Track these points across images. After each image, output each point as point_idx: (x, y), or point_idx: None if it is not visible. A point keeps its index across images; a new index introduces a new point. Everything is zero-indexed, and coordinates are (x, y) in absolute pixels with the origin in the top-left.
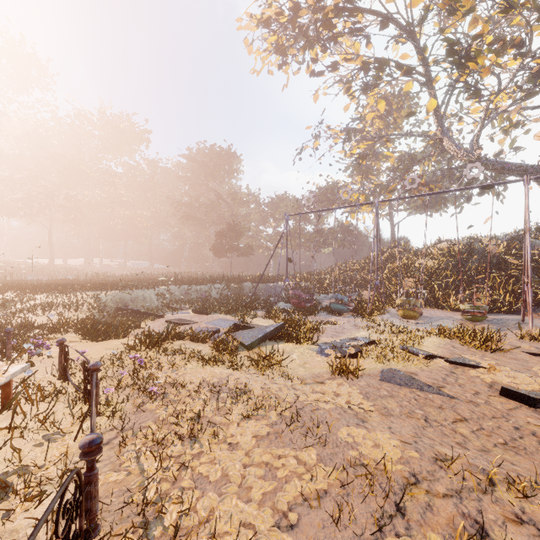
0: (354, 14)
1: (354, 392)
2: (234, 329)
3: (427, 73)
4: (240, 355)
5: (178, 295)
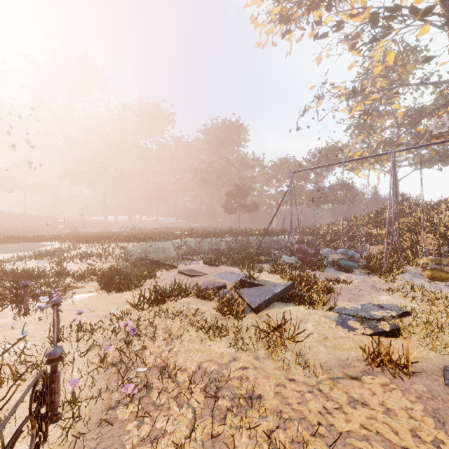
0: None
1: (416, 409)
2: (240, 284)
3: (448, 12)
4: (246, 319)
5: (193, 246)
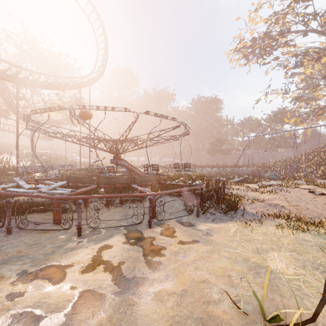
0: (286, 36)
1: None
2: None
3: None
4: None
5: (198, 172)
